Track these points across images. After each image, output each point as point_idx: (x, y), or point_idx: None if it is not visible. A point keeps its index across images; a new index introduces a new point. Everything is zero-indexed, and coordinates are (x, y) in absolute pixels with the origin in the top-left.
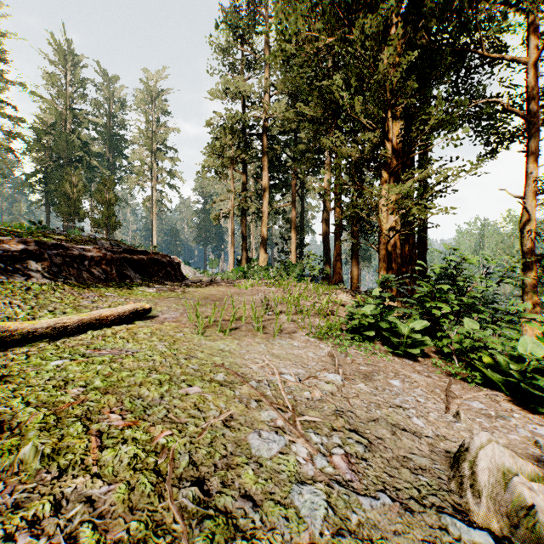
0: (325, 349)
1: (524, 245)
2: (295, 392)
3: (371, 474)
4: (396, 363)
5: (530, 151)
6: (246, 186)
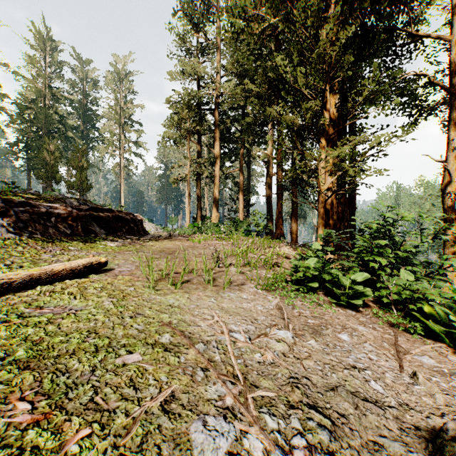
0: (273, 302)
1: (445, 203)
2: (245, 354)
3: None
4: (341, 314)
5: (451, 121)
6: (200, 154)
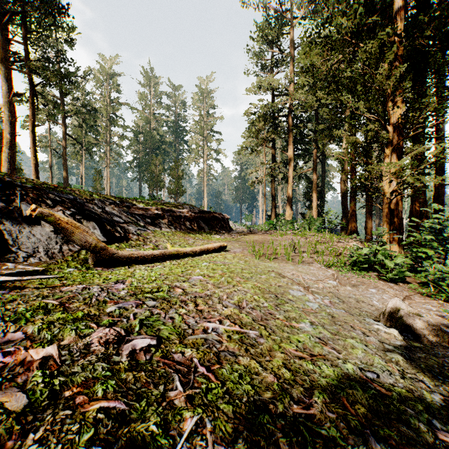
0: (331, 272)
1: None
2: (309, 284)
3: (340, 307)
4: (379, 283)
5: None
6: (274, 158)
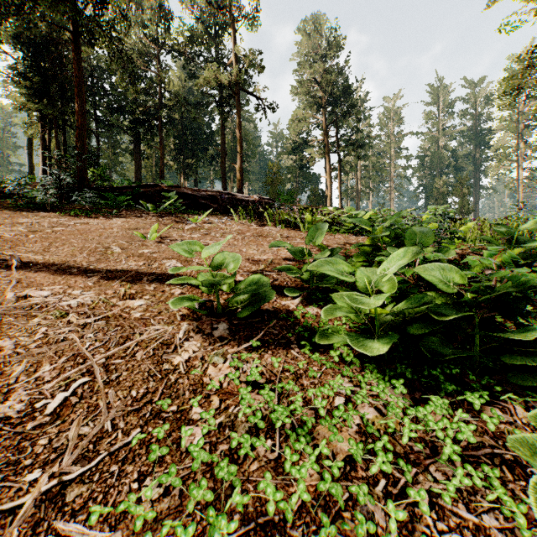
0: None
1: None
2: None
3: None
4: None
5: None
6: None
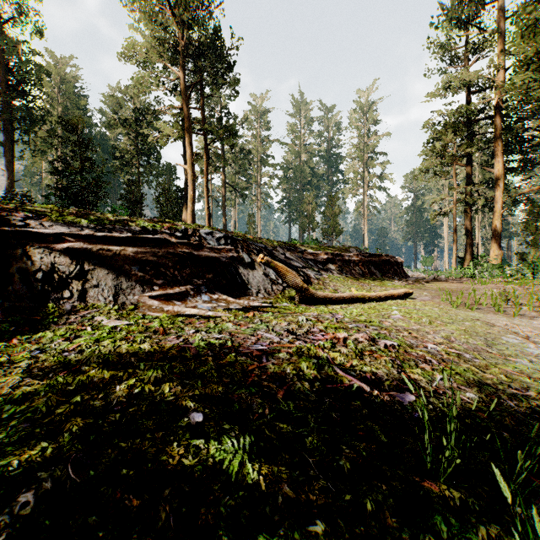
0: None
1: None
2: (529, 336)
3: None
4: None
5: None
6: (470, 178)
